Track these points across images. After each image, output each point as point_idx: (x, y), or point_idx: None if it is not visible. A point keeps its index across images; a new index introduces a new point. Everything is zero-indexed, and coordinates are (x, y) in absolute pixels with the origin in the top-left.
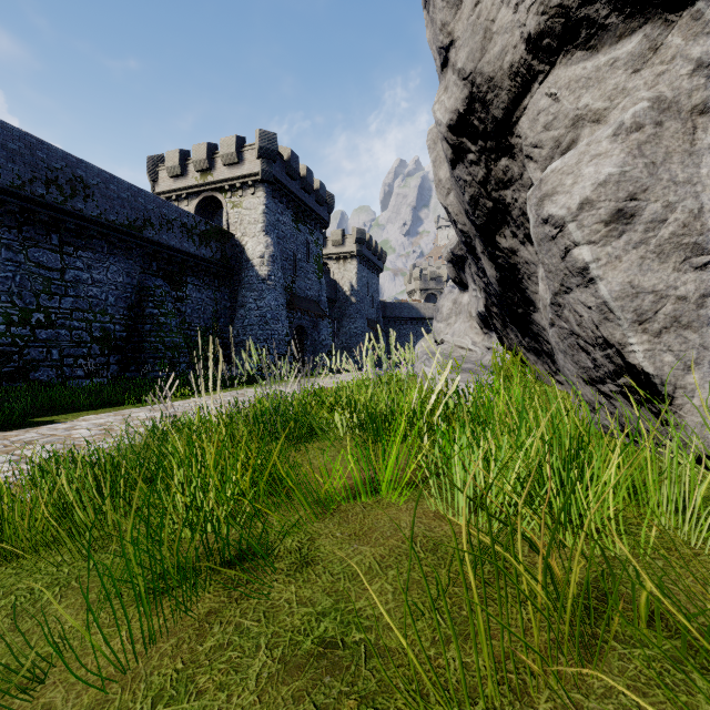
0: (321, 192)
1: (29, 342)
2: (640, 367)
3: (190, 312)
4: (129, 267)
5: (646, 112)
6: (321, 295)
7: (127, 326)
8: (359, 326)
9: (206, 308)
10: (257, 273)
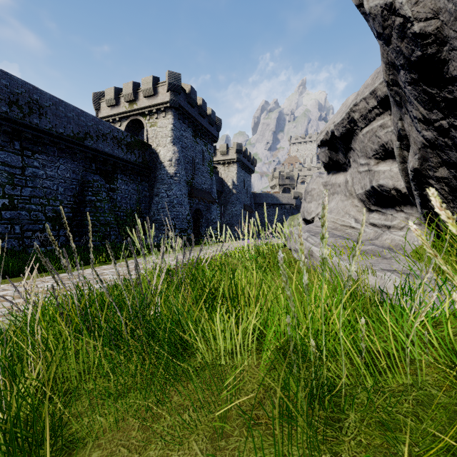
0: (212, 116)
1: None
2: None
3: (120, 199)
4: (74, 167)
5: None
6: (212, 188)
7: (72, 209)
8: (238, 209)
9: (132, 197)
10: (167, 172)
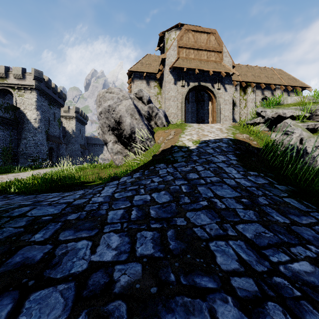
0: (60, 93)
1: None
2: (114, 159)
3: None
4: None
5: (113, 142)
6: (60, 134)
7: None
8: (77, 147)
9: (6, 139)
10: (33, 126)
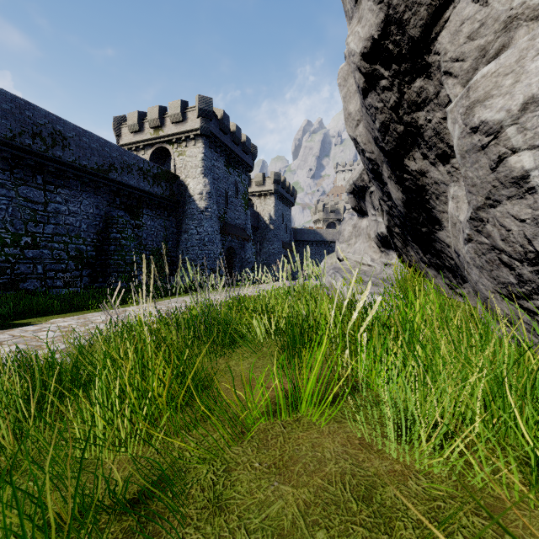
0: (246, 144)
1: (19, 259)
2: None
3: (145, 236)
4: (97, 202)
5: None
6: (246, 223)
7: (96, 247)
8: (276, 247)
9: (158, 233)
10: (197, 206)
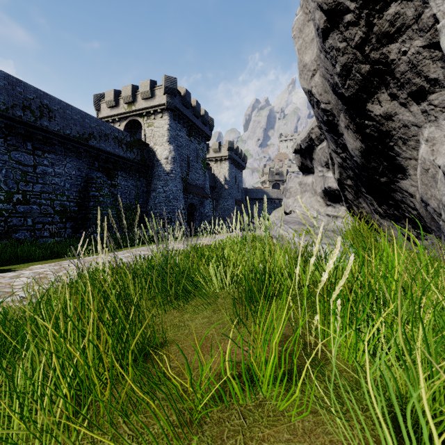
0: (205, 117)
1: (11, 213)
2: None
3: (120, 194)
4: (79, 165)
5: None
6: (205, 184)
7: (78, 203)
8: (230, 204)
9: (131, 192)
10: (164, 169)
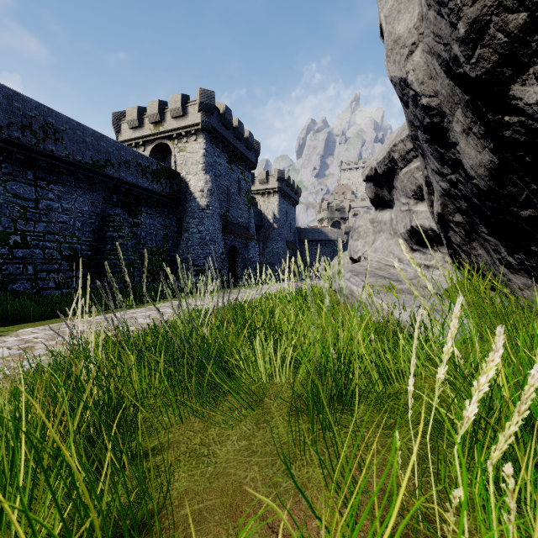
0: (249, 140)
1: (7, 259)
2: None
3: (144, 235)
4: (93, 199)
5: None
6: (249, 222)
7: (91, 246)
8: (280, 247)
9: (158, 232)
10: (198, 204)
